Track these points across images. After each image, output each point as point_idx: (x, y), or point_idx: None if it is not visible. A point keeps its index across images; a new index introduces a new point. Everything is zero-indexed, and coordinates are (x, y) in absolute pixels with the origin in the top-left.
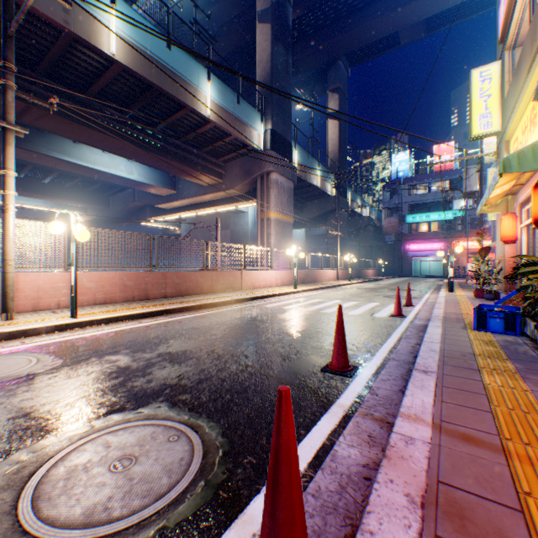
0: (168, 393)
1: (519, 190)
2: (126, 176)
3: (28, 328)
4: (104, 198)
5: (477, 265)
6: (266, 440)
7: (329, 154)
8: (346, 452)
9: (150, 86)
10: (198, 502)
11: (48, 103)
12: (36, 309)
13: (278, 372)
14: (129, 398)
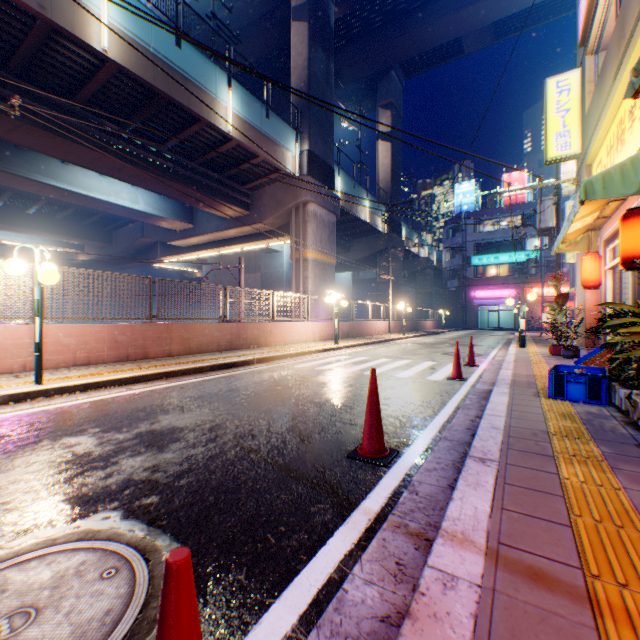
0: (128, 495)
1: (604, 224)
2: (130, 206)
3: None
4: (105, 233)
5: (553, 315)
6: (247, 573)
7: (380, 182)
8: (360, 594)
9: (155, 92)
10: None
11: (7, 105)
12: None
13: (290, 460)
14: (70, 504)
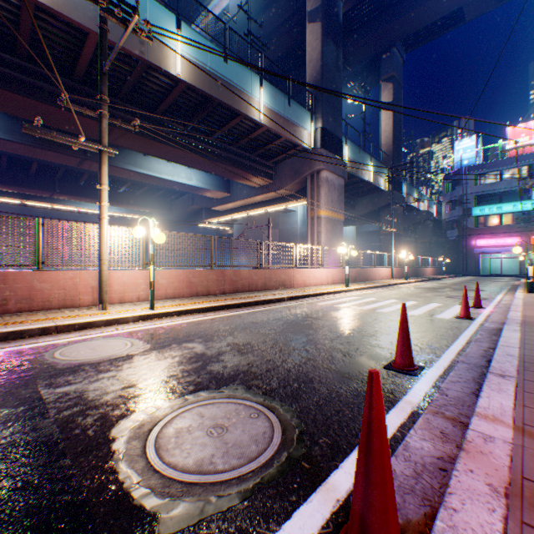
0: (242, 378)
1: None
2: (186, 183)
3: (119, 317)
4: (167, 203)
5: None
6: (337, 425)
7: (382, 147)
8: (418, 444)
9: (209, 99)
10: (285, 468)
11: (131, 126)
12: (122, 302)
13: (340, 367)
14: (210, 380)
